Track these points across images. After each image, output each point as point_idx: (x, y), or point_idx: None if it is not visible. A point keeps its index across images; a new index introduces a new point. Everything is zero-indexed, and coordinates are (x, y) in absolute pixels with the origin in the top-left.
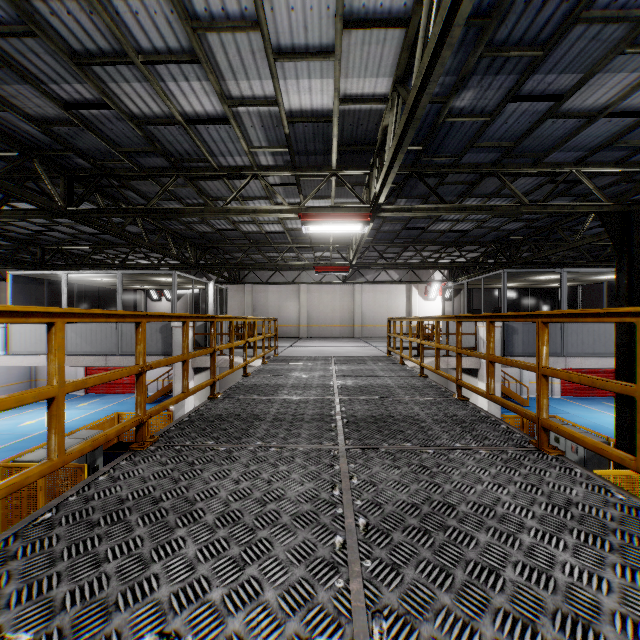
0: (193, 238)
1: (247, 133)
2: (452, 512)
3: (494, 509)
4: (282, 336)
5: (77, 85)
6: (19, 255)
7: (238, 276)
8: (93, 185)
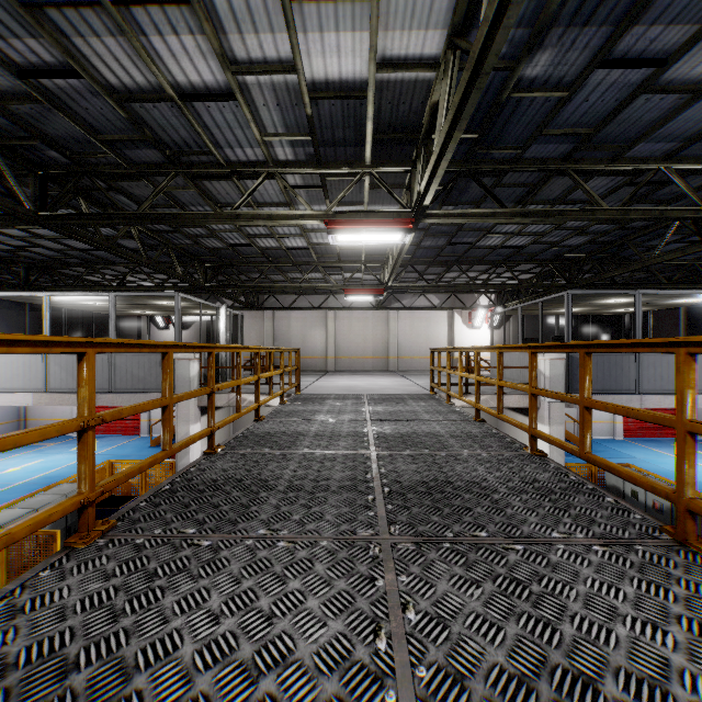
0: (202, 255)
1: (259, 115)
2: (596, 699)
3: (669, 690)
4: (307, 369)
5: (31, 41)
6: (3, 276)
7: (256, 301)
8: (71, 185)
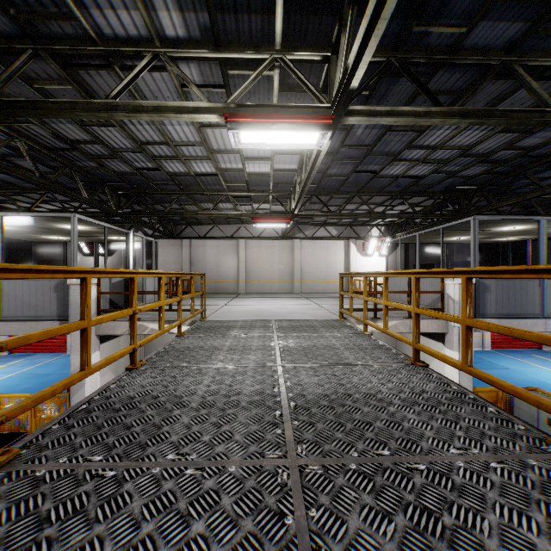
0: (112, 181)
1: None
2: None
3: None
4: (220, 292)
5: None
6: None
7: (175, 230)
8: None
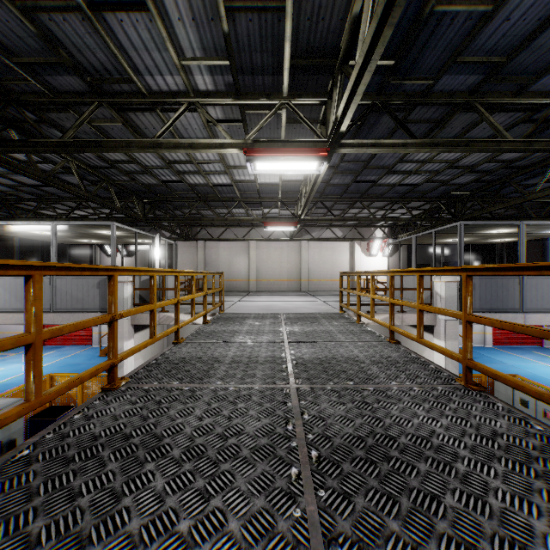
0: (139, 191)
1: (175, 33)
2: None
3: None
4: (232, 290)
5: None
6: None
7: (190, 233)
8: None
